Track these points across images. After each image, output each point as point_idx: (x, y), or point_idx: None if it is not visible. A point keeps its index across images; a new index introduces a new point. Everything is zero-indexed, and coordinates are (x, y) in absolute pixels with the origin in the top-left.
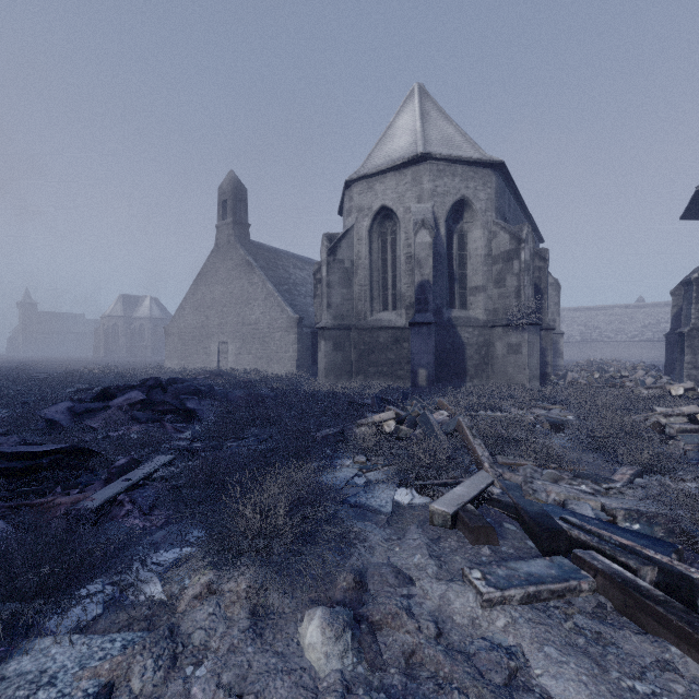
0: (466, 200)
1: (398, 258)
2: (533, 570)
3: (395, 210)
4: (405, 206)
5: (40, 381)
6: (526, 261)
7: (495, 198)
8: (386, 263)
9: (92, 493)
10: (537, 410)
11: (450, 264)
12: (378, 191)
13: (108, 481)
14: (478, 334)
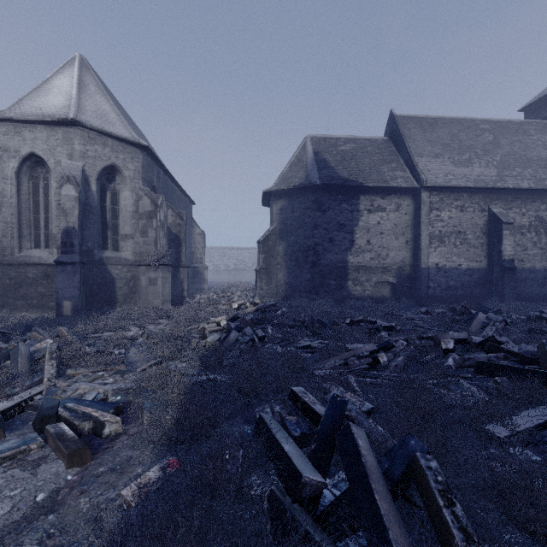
0: (117, 167)
1: (50, 202)
2: None
3: (46, 160)
4: (57, 159)
5: None
6: (162, 220)
7: (142, 170)
8: (38, 205)
9: None
10: (152, 326)
11: (103, 215)
12: (27, 138)
13: None
14: (127, 271)
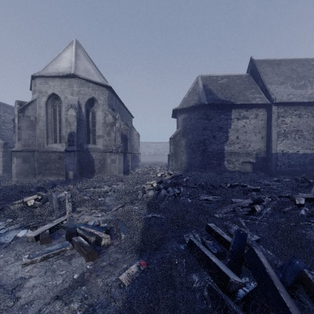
0: (95, 98)
1: (62, 119)
2: (52, 248)
3: (60, 96)
4: (65, 96)
5: None
6: (118, 127)
7: (107, 100)
8: (56, 120)
9: None
10: (115, 185)
11: (88, 125)
12: (51, 85)
13: None
14: (100, 155)
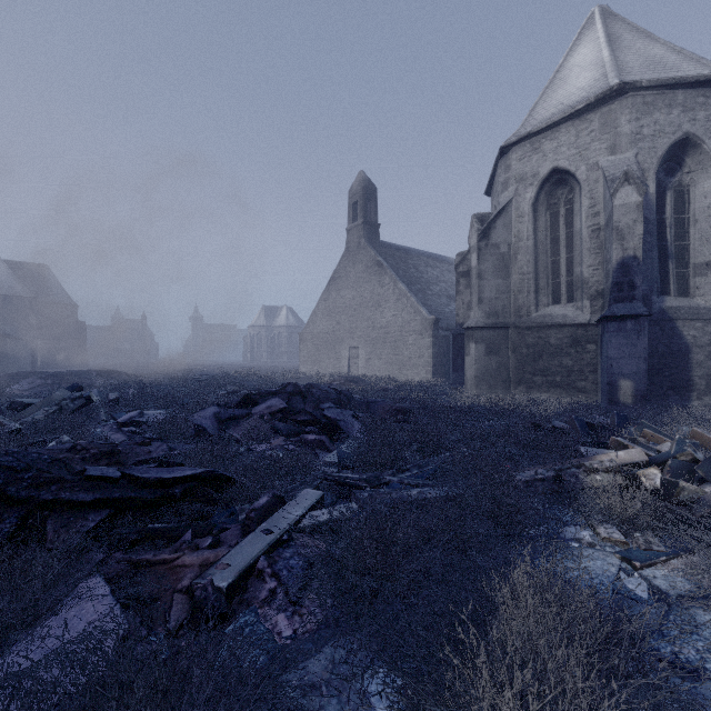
0: (692, 138)
1: (576, 233)
2: None
3: (574, 170)
4: (590, 163)
5: (199, 383)
6: None
7: None
8: (556, 243)
9: (225, 550)
10: None
11: (661, 234)
12: (547, 151)
13: (246, 527)
14: None
